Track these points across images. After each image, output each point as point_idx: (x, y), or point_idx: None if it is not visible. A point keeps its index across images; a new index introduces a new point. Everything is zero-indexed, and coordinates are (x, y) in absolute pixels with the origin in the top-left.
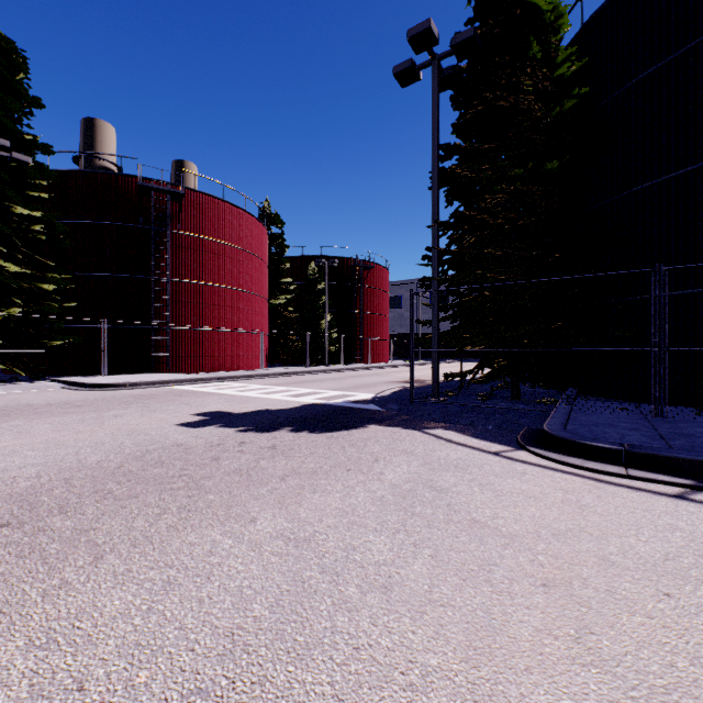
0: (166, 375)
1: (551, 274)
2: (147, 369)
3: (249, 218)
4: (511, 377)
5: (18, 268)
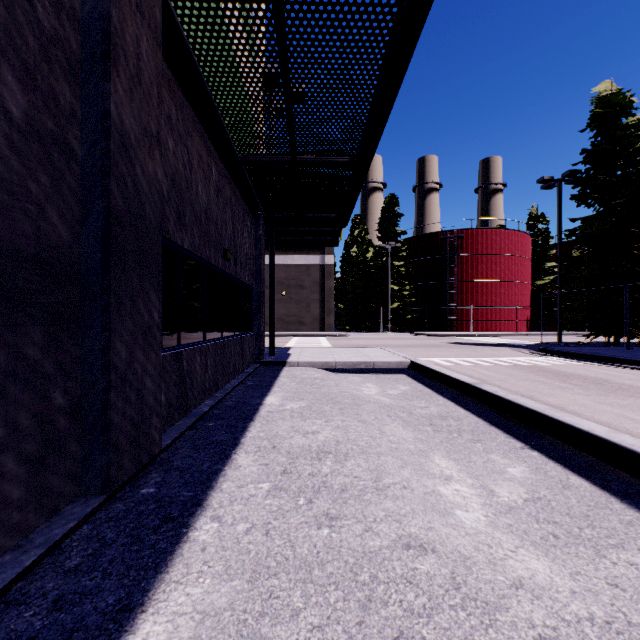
0: (452, 332)
1: (612, 282)
2: (445, 329)
3: (509, 232)
4: (601, 334)
5: (396, 287)
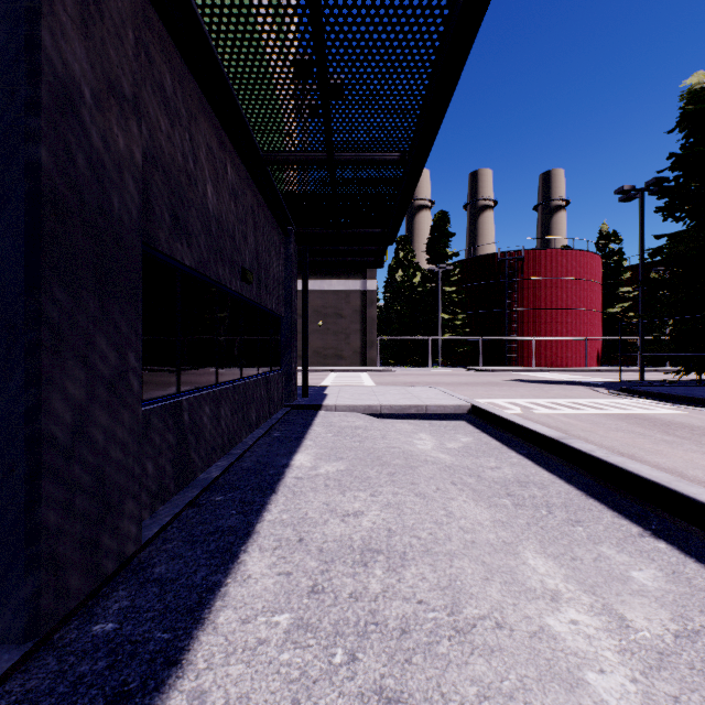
0: (512, 367)
1: None
2: (503, 364)
3: (577, 253)
4: (693, 371)
5: (447, 316)
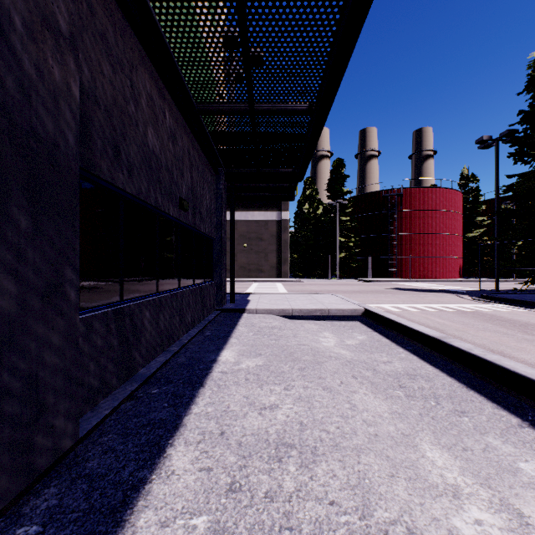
0: (393, 279)
1: None
2: (386, 276)
3: (443, 190)
4: None
5: (343, 239)
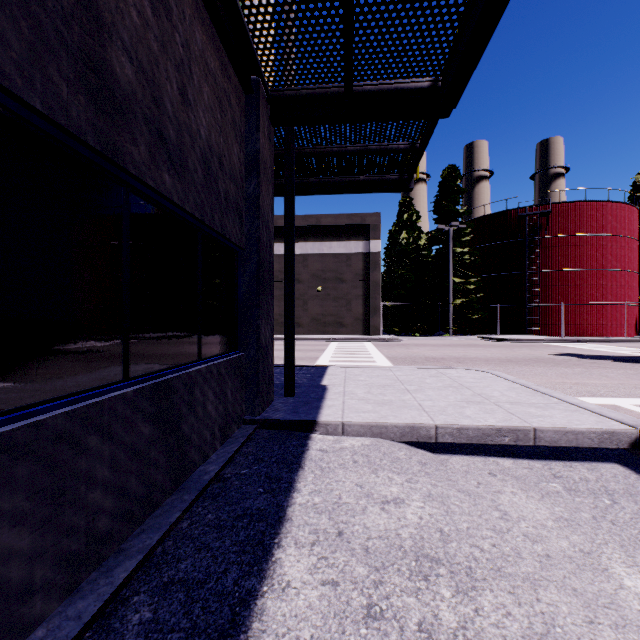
0: (537, 336)
1: None
2: (523, 333)
3: (612, 205)
4: None
5: (458, 280)
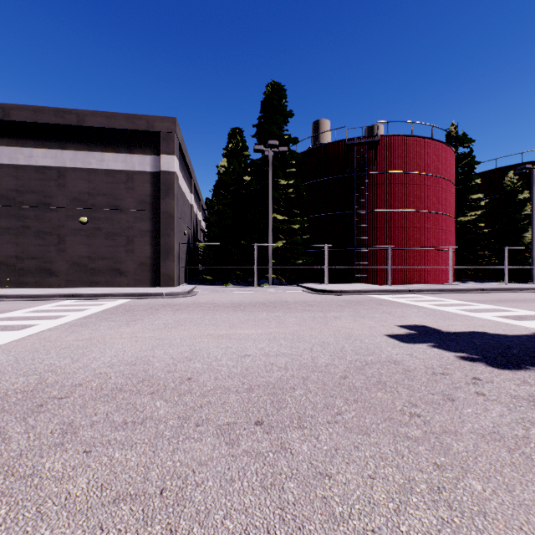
0: (365, 285)
1: None
2: (351, 280)
3: (436, 144)
4: None
5: (281, 217)
